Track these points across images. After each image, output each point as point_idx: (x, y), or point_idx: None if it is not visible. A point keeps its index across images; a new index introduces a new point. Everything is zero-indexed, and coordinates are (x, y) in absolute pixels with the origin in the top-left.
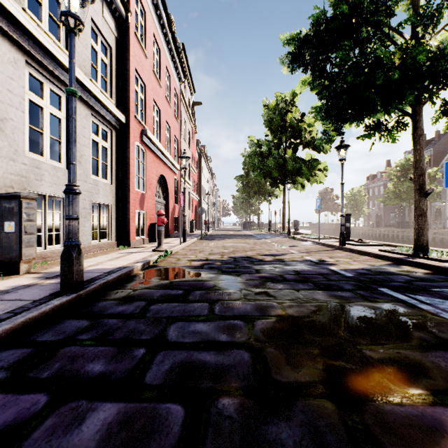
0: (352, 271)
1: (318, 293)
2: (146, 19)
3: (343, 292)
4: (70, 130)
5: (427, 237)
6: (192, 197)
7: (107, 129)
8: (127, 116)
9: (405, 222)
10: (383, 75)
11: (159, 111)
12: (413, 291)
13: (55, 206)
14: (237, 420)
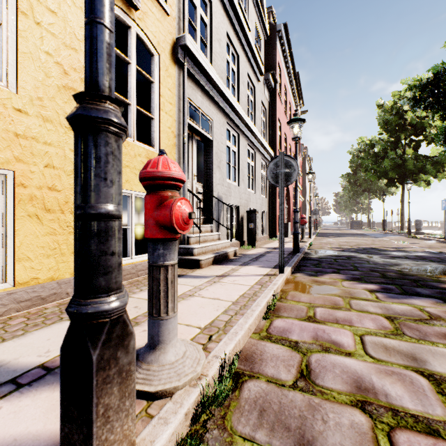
0: None
1: (431, 263)
2: (281, 77)
3: None
4: (296, 185)
5: None
6: None
7: (264, 163)
8: (274, 152)
9: None
10: None
11: (286, 138)
12: None
13: None
14: (395, 275)
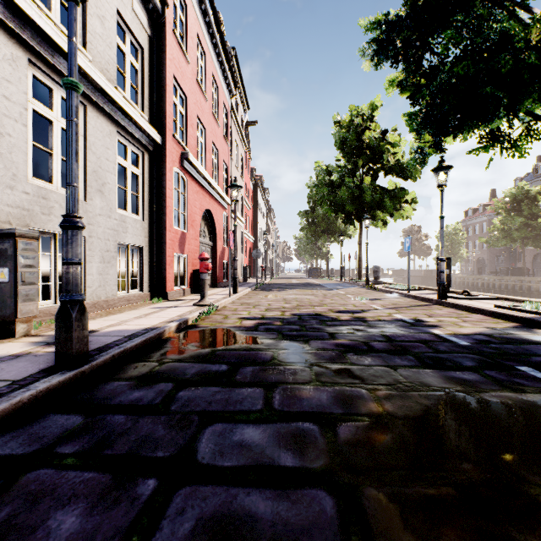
0: (466, 337)
1: (427, 374)
2: (188, 15)
3: (464, 372)
4: (68, 138)
5: None
6: (245, 238)
7: (138, 152)
8: (162, 135)
9: (517, 269)
10: (511, 59)
11: (205, 130)
12: None
13: None
14: None
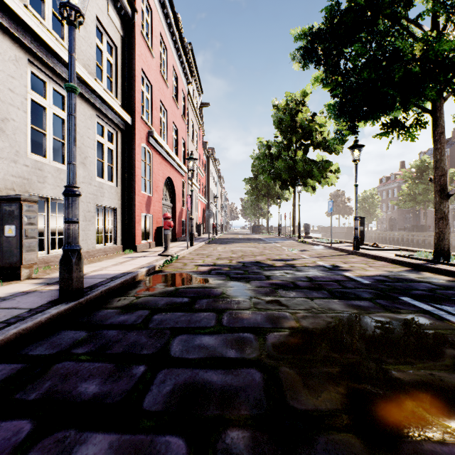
0: (369, 277)
1: (334, 302)
2: (153, 18)
3: (361, 301)
4: (69, 128)
5: (448, 242)
6: (199, 200)
7: (112, 131)
8: (132, 117)
9: (420, 226)
10: (402, 68)
11: (166, 112)
12: (438, 301)
13: (60, 209)
14: None
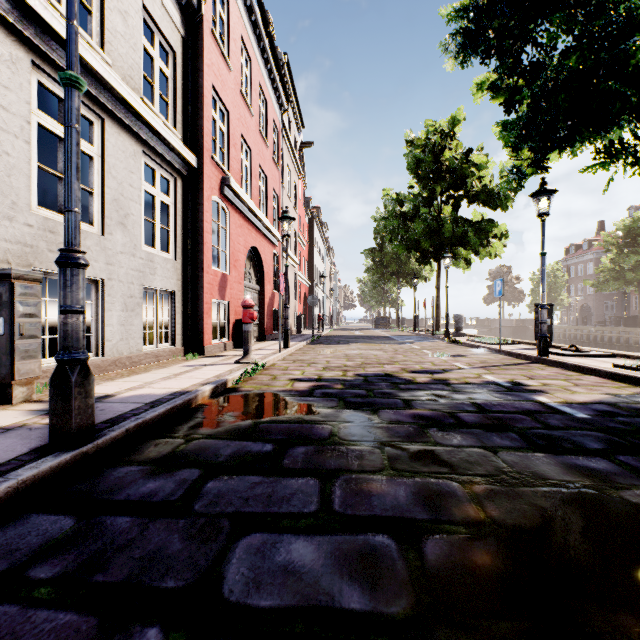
0: (583, 406)
1: (539, 460)
2: (229, 12)
3: (589, 458)
4: (67, 150)
5: None
6: (299, 281)
7: (169, 177)
8: (199, 156)
9: (631, 318)
10: None
11: (250, 152)
12: None
13: None
14: None
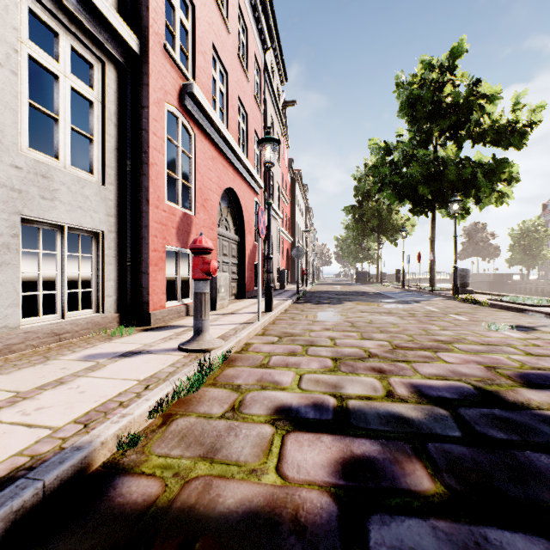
0: None
1: None
2: None
3: None
4: None
5: None
6: (282, 237)
7: (91, 57)
8: (142, 38)
9: None
10: None
11: (226, 76)
12: None
13: None
14: None
